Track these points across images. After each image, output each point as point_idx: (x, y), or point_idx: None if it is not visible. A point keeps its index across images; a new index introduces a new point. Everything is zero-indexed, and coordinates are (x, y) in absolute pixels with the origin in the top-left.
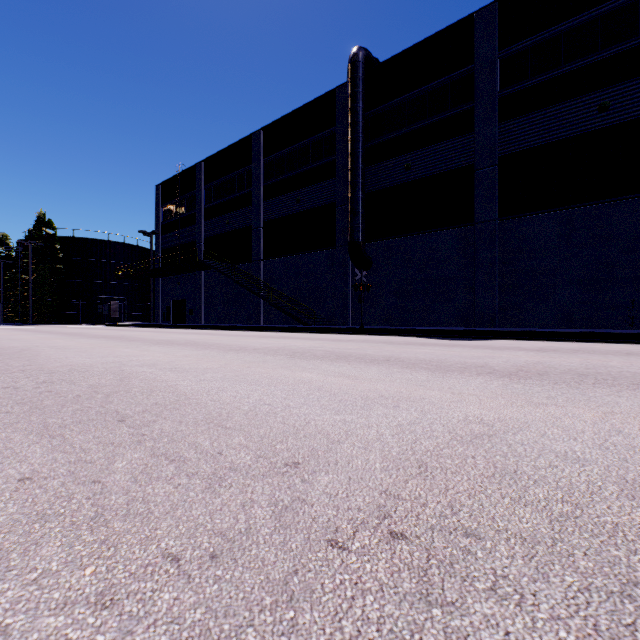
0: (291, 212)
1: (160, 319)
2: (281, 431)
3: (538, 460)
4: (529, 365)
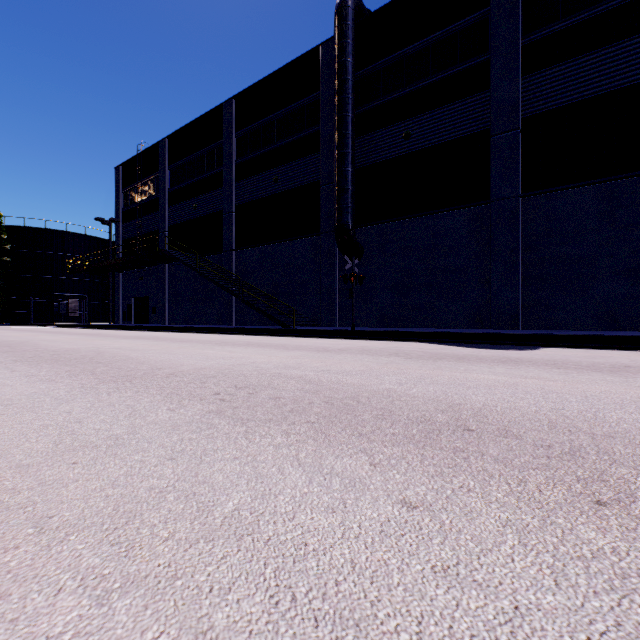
0: (268, 193)
1: (120, 319)
2: None
3: None
4: None
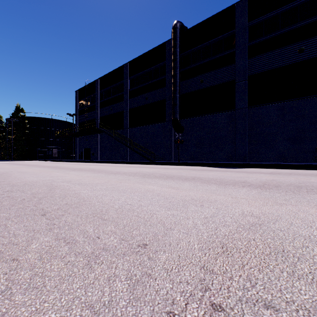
0: (143, 104)
1: (77, 158)
2: (136, 221)
3: (294, 242)
4: (268, 181)
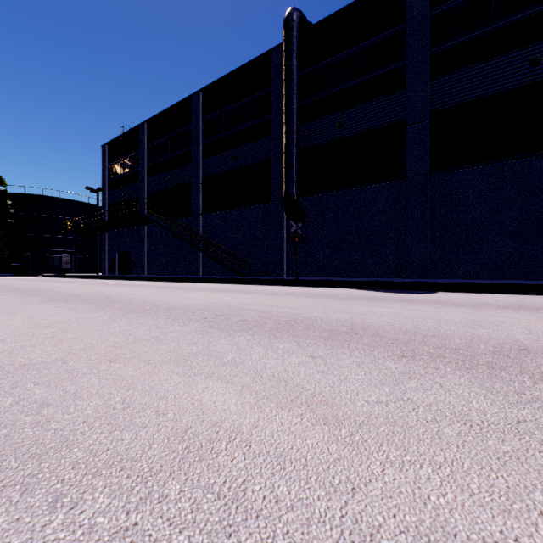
0: (228, 169)
1: (106, 270)
2: None
3: None
4: None
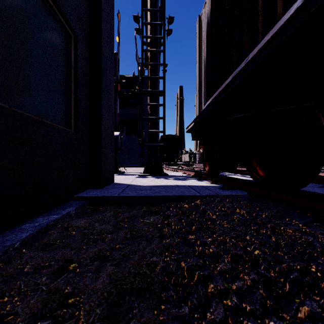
0: None
1: None
2: None
3: None
4: None
